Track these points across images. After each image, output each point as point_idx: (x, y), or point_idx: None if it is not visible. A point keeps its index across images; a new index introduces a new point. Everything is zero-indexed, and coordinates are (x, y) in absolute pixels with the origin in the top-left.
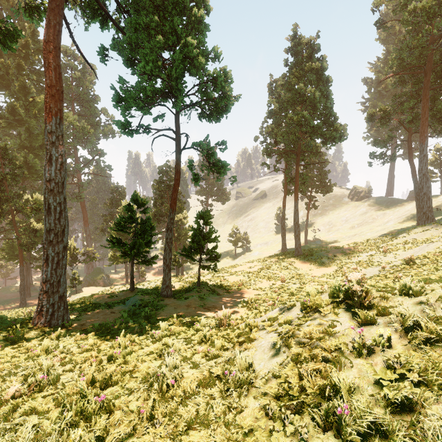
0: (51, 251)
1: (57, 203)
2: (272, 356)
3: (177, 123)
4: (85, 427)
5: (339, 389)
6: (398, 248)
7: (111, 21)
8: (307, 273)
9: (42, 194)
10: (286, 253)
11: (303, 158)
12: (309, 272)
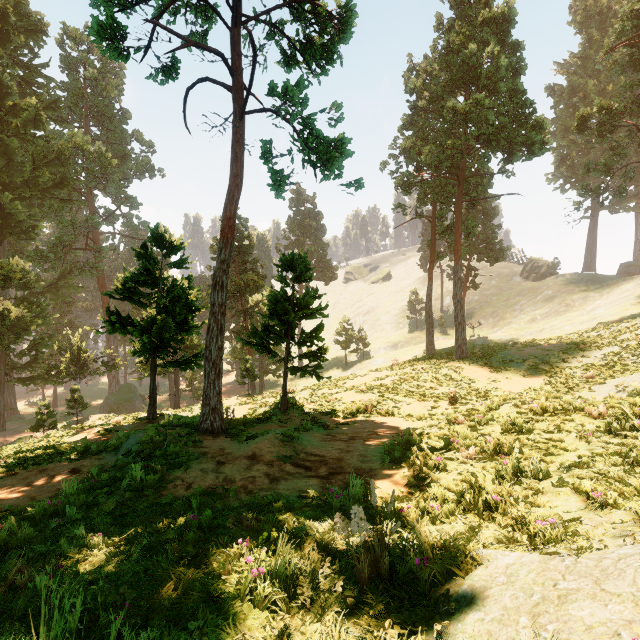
0: None
1: None
2: None
3: (234, 50)
4: None
5: None
6: None
7: None
8: (493, 387)
9: (29, 261)
10: (437, 357)
11: (466, 192)
12: (495, 385)
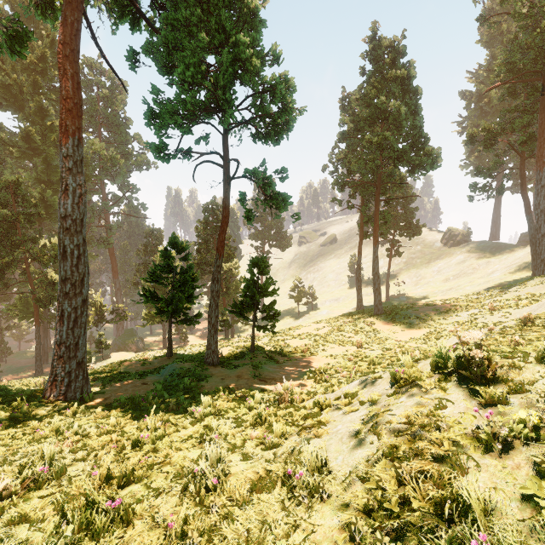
0: (67, 306)
1: (75, 245)
2: (354, 447)
3: (225, 146)
4: (91, 544)
5: (463, 504)
6: (509, 305)
7: (143, 18)
8: (390, 337)
9: None
10: (363, 312)
11: (384, 191)
12: (393, 335)
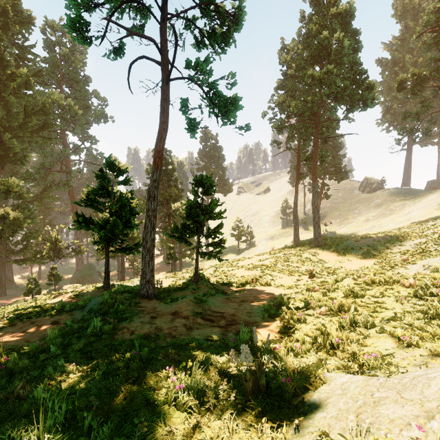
0: None
1: None
2: None
3: (162, 37)
4: None
5: None
6: None
7: None
8: (339, 266)
9: (22, 180)
10: (301, 245)
11: (321, 132)
12: (341, 265)
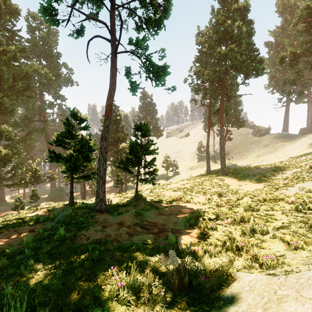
0: None
1: None
2: None
3: (112, 22)
4: None
5: None
6: None
7: None
8: (239, 188)
9: (11, 127)
10: (211, 174)
11: (226, 93)
12: (240, 187)
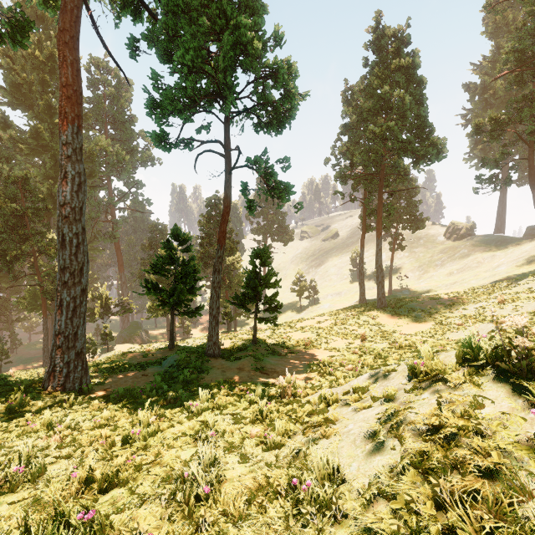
0: (66, 295)
1: (74, 234)
2: (371, 452)
3: (226, 135)
4: None
5: None
6: (520, 298)
7: (144, 7)
8: (395, 330)
9: None
10: (366, 305)
11: (388, 184)
12: (398, 328)
